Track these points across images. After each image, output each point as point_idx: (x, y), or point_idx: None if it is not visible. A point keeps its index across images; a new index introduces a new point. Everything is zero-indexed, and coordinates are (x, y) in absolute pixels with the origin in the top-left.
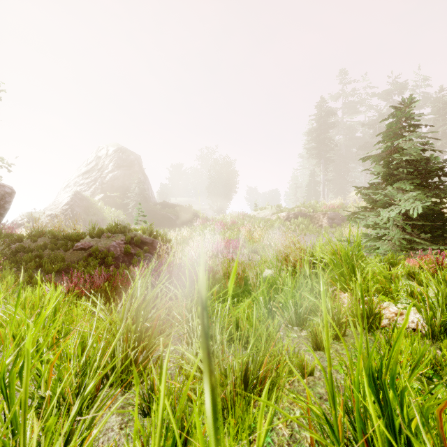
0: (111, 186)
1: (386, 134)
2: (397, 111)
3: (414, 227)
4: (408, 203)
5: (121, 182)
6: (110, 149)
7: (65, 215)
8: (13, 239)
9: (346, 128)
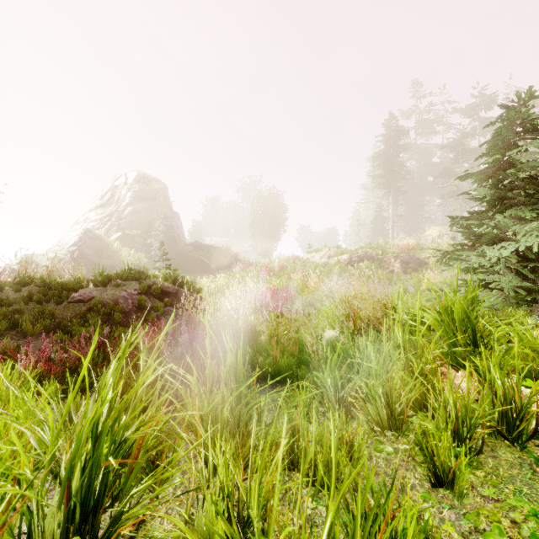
0: (130, 223)
1: (493, 143)
2: (508, 111)
3: (533, 271)
4: (531, 237)
5: (143, 218)
6: (130, 178)
7: (72, 258)
8: None
9: (420, 152)
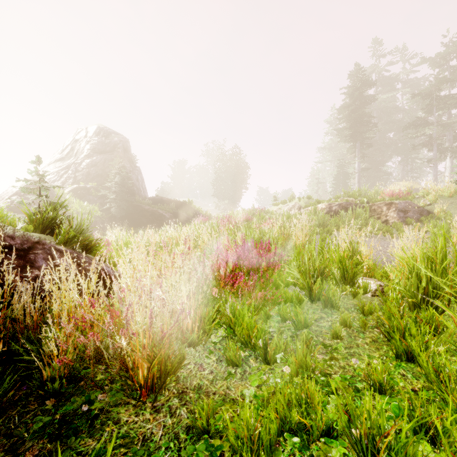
0: (87, 176)
1: None
2: None
3: None
4: None
5: (101, 170)
6: (90, 131)
7: (9, 209)
8: None
9: (382, 109)
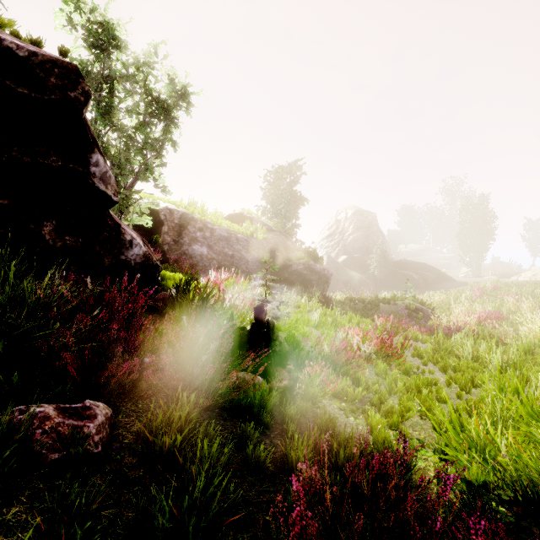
0: (352, 248)
1: None
2: None
3: None
4: None
5: (361, 243)
6: (349, 212)
7: None
8: (344, 302)
9: None
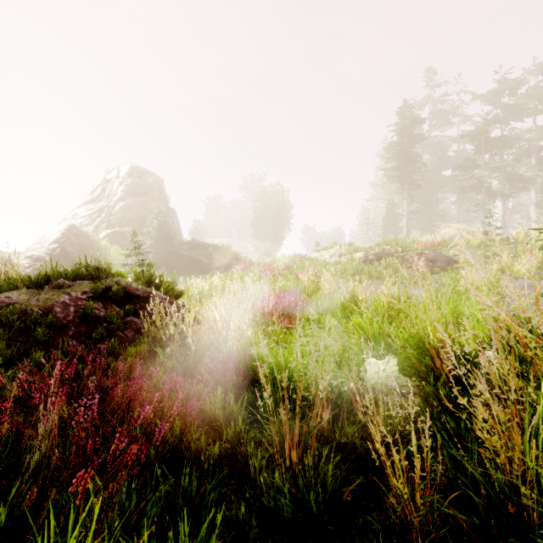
0: (122, 219)
1: None
2: None
3: None
4: None
5: (136, 214)
6: (122, 171)
7: (52, 257)
8: None
9: (435, 145)
